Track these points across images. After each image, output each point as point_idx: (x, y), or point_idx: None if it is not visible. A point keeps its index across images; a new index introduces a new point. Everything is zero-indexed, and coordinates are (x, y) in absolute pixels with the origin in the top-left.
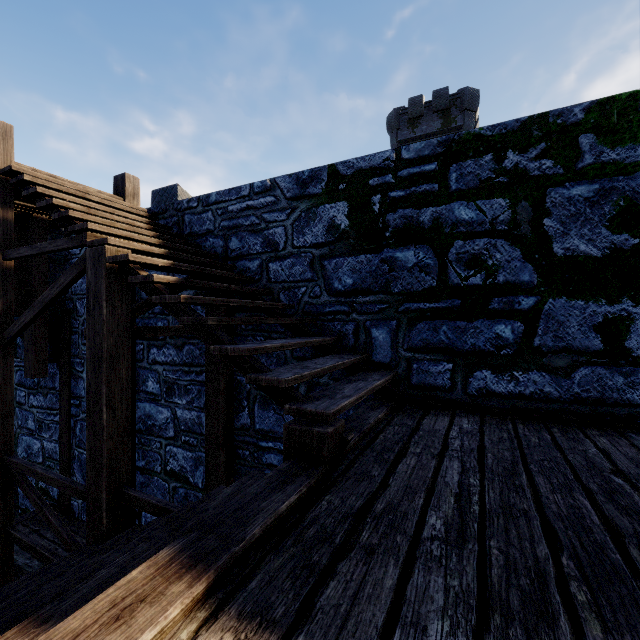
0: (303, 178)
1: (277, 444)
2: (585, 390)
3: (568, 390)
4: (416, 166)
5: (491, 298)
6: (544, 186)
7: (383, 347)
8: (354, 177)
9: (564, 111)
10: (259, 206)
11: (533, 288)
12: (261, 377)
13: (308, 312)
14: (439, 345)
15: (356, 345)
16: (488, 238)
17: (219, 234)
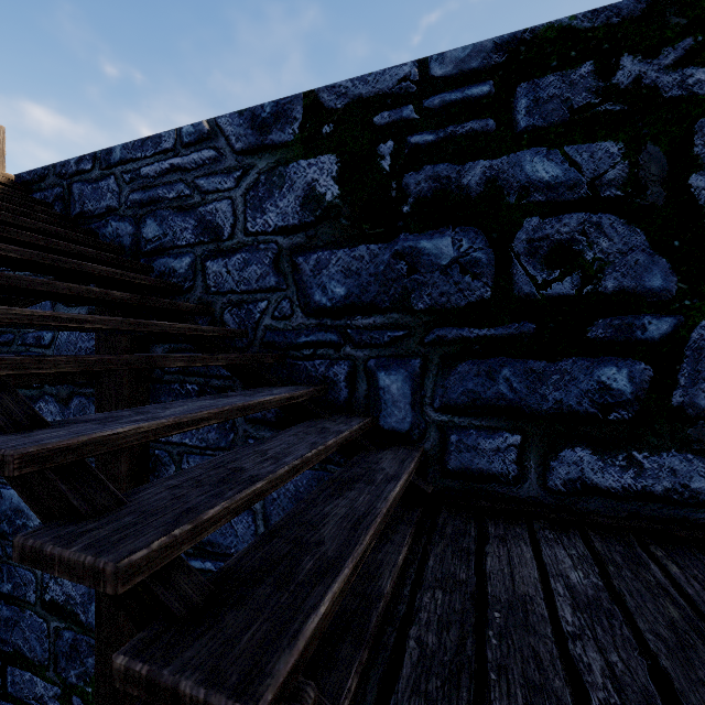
0: (262, 116)
1: (219, 565)
2: None
3: None
4: (456, 89)
5: (591, 319)
6: (691, 116)
7: (398, 404)
8: (348, 112)
9: None
10: (190, 166)
11: (670, 301)
12: (49, 550)
13: (271, 343)
14: (497, 402)
15: (351, 400)
16: (586, 212)
17: (126, 214)
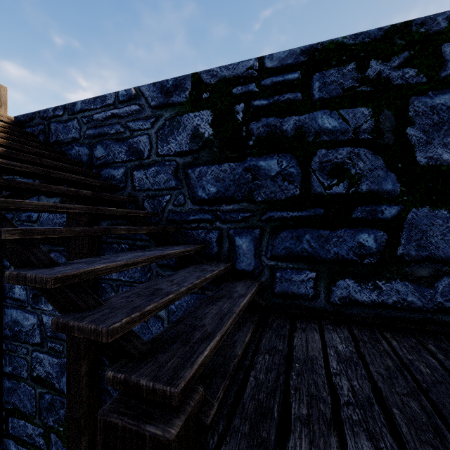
0: (167, 87)
1: None
2: (448, 300)
3: (431, 299)
4: (279, 75)
5: (354, 207)
6: (407, 95)
7: (246, 255)
8: (218, 86)
9: (427, 20)
10: (124, 114)
11: (396, 197)
12: (72, 323)
13: (172, 220)
14: (302, 254)
15: (220, 253)
16: (351, 147)
17: (84, 142)
